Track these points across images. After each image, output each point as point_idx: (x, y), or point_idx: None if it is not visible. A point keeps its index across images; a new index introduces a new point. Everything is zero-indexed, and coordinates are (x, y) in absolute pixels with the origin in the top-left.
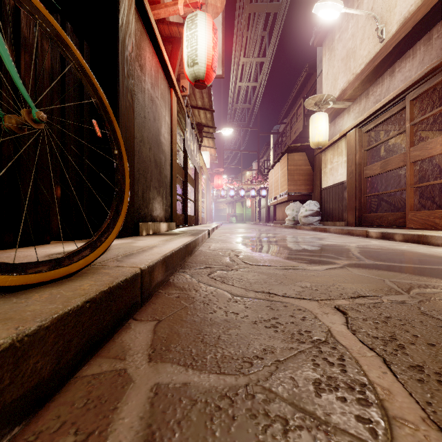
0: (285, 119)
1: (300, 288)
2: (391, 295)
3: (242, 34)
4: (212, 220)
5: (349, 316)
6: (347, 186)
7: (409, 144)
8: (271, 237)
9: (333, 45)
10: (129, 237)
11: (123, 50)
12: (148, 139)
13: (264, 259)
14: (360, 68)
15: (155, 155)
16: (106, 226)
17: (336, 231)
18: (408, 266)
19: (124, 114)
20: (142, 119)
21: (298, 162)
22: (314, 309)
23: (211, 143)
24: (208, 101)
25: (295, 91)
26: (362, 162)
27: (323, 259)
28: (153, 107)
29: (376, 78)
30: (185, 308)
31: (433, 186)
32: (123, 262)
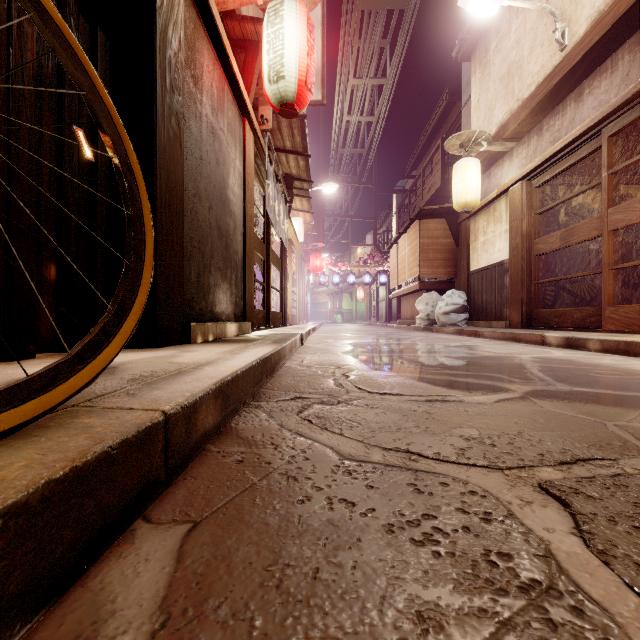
0: (414, 170)
1: (462, 441)
2: (635, 458)
3: (352, 43)
4: (307, 319)
5: (576, 511)
6: (509, 268)
7: (606, 203)
8: (397, 344)
9: (487, 59)
10: (174, 345)
11: (163, 45)
12: (207, 192)
13: (391, 382)
14: (529, 90)
15: (219, 218)
16: (97, 331)
17: (494, 336)
18: (633, 396)
19: (165, 150)
20: (197, 160)
21: (435, 233)
22: (501, 490)
23: (306, 205)
24: (300, 141)
25: (429, 129)
26: (532, 232)
27: (487, 382)
28: (215, 144)
29: (554, 105)
30: (251, 489)
31: (638, 268)
32: (136, 397)
